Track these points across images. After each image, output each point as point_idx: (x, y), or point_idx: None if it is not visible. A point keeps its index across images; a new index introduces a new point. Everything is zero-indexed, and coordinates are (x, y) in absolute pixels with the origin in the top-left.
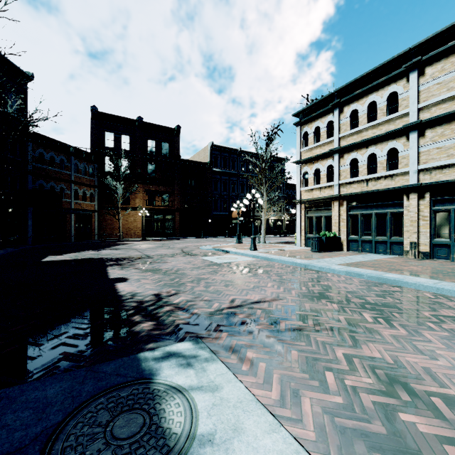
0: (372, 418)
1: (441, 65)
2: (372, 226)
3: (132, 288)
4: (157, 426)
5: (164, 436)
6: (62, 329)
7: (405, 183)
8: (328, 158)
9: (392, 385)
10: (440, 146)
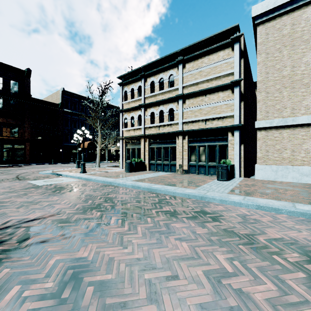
0: None
1: (192, 64)
2: (161, 155)
3: None
4: None
5: None
6: None
7: (177, 129)
8: (139, 110)
9: (67, 284)
10: (192, 110)
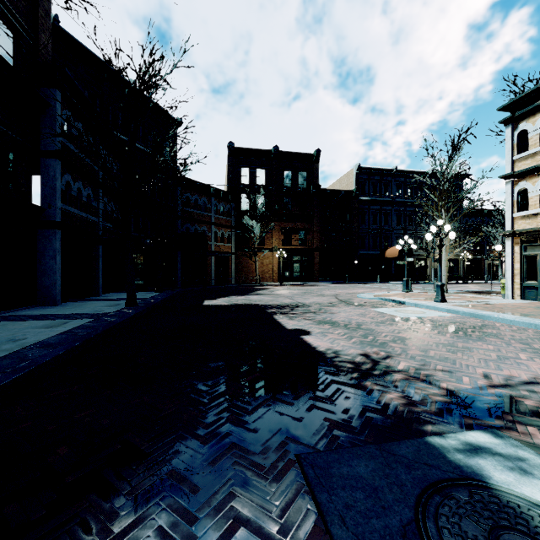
0: None
1: None
2: None
3: (326, 344)
4: None
5: None
6: (296, 387)
7: None
8: None
9: None
10: None
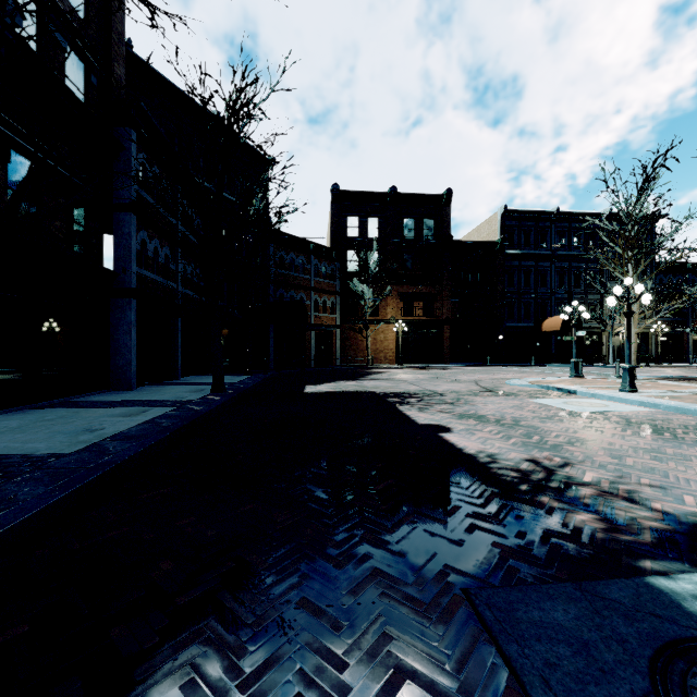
0: None
1: None
2: None
3: (476, 445)
4: None
5: None
6: (445, 500)
7: None
8: None
9: None
10: None
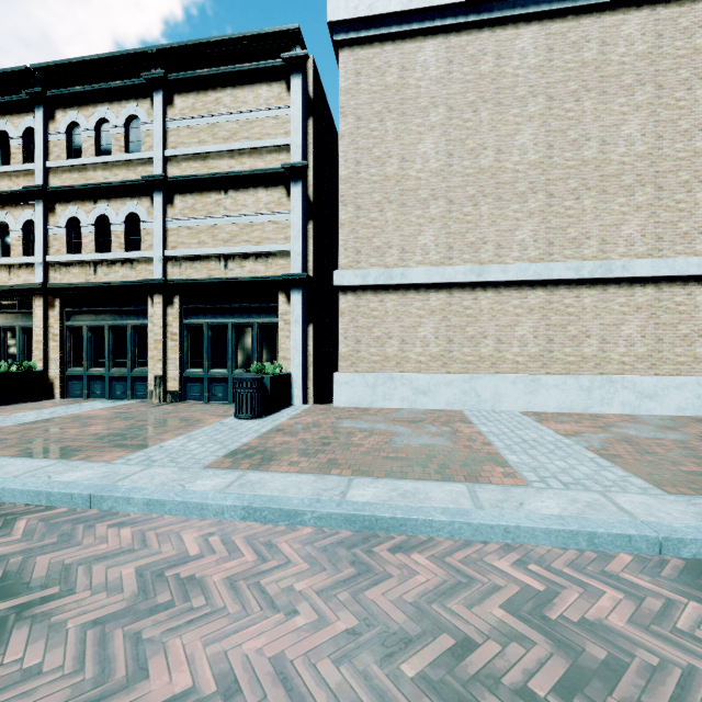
0: None
1: (193, 101)
2: (105, 349)
3: None
4: None
5: None
6: None
7: (150, 276)
8: (27, 205)
9: None
10: (191, 226)
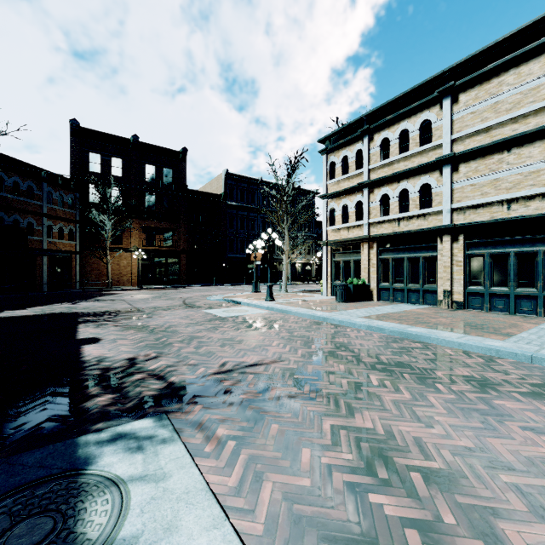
0: (337, 502)
1: (475, 93)
2: (404, 272)
3: (102, 352)
4: (68, 532)
5: (73, 544)
6: None
7: (438, 223)
8: (357, 192)
9: (373, 461)
10: (474, 183)
